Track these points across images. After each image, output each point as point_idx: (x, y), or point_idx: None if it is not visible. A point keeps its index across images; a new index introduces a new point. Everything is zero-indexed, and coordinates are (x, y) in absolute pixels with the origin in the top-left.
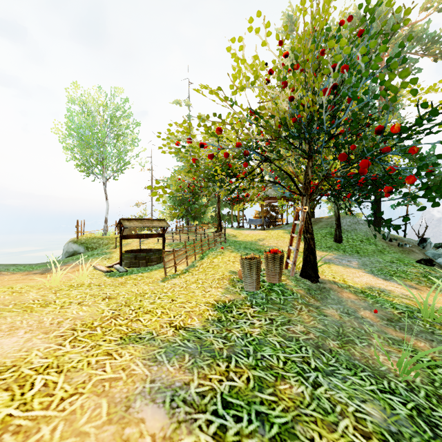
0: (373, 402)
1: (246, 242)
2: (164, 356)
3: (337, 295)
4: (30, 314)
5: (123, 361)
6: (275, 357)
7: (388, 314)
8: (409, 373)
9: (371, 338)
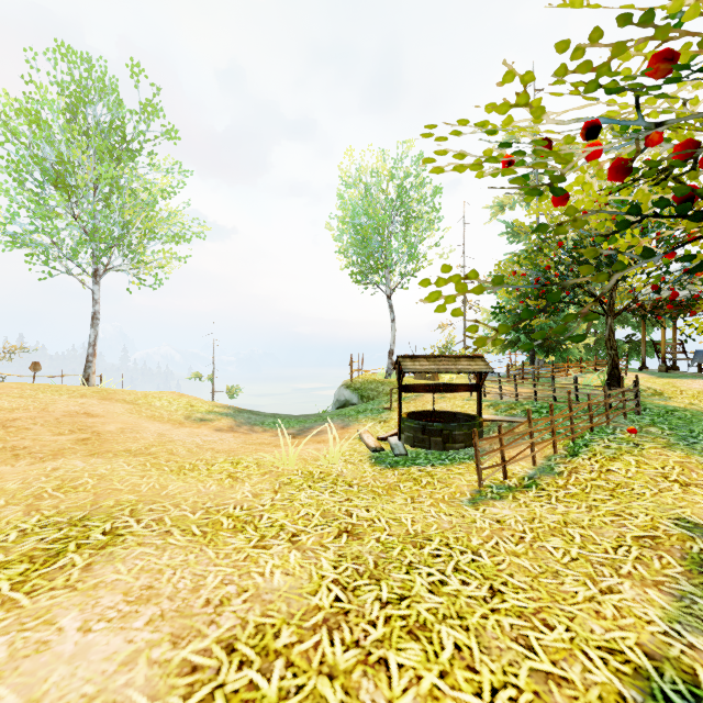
0: None
1: None
2: None
3: None
4: (201, 550)
5: None
6: None
7: None
8: None
9: None
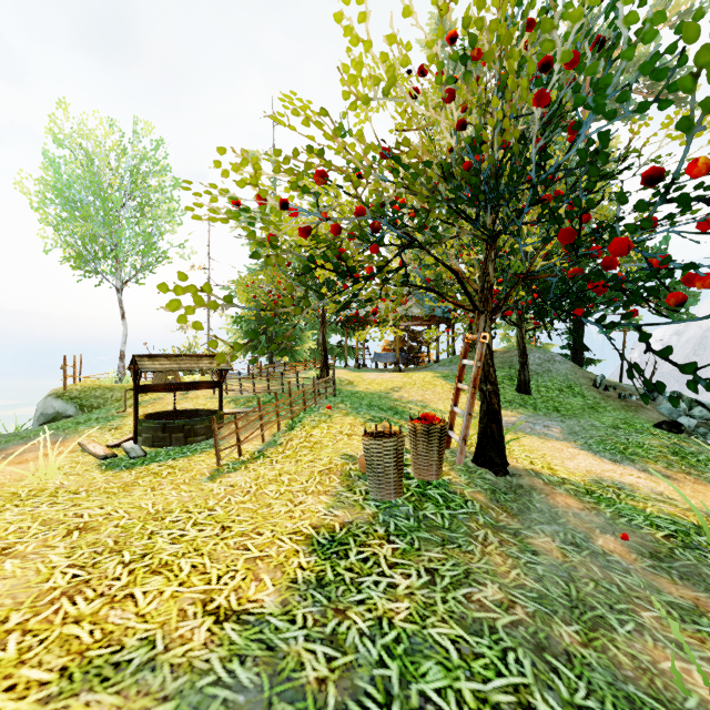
0: None
1: (371, 395)
2: None
3: (546, 503)
4: None
5: None
6: (453, 696)
7: (648, 541)
8: None
9: (636, 608)
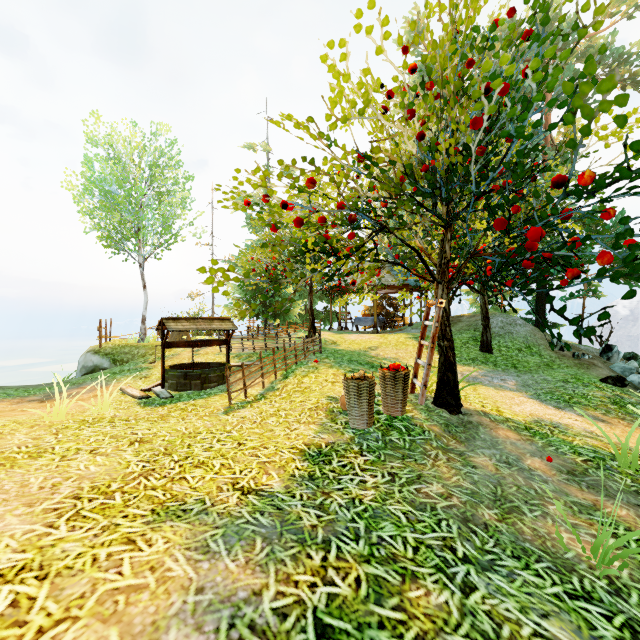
0: (560, 617)
1: (351, 352)
2: (221, 543)
3: (490, 434)
4: (8, 471)
5: (153, 554)
6: (401, 539)
7: (568, 463)
8: (611, 564)
9: (546, 504)
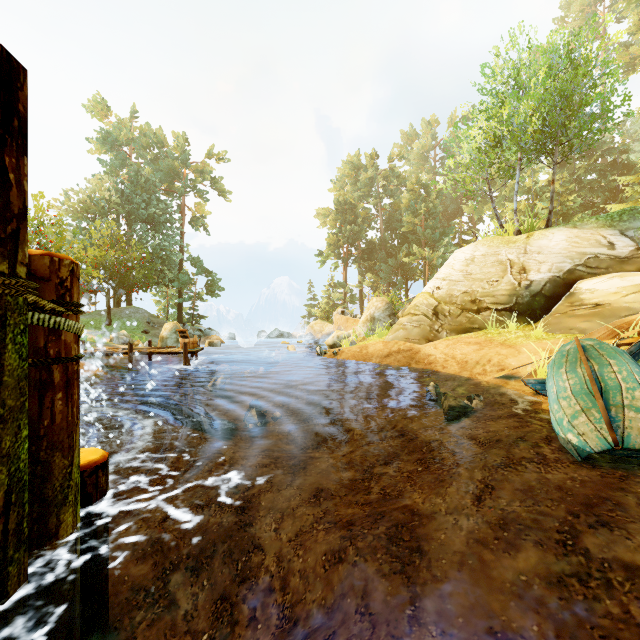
0: None
1: None
2: None
3: None
4: None
5: None
6: None
7: None
8: None
9: None
